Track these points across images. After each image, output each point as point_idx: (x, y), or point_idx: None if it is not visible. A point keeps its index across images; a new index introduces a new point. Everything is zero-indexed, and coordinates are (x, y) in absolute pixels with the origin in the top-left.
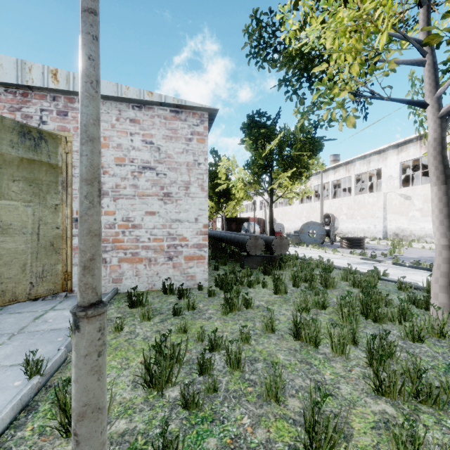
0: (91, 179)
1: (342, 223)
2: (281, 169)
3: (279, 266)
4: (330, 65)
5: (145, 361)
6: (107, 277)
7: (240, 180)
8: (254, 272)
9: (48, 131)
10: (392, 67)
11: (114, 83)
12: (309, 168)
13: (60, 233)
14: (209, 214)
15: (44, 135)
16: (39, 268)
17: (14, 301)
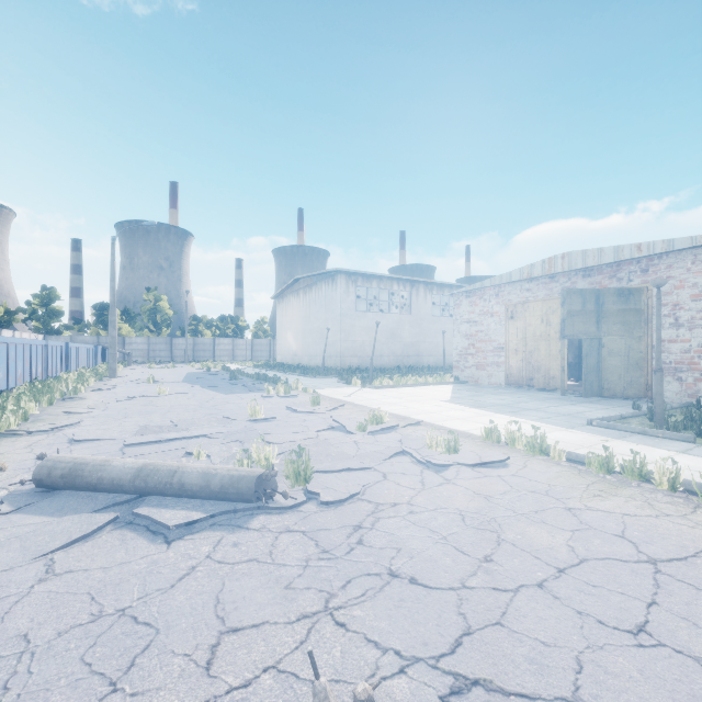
0: (658, 339)
1: None
2: None
3: None
4: None
5: (688, 411)
6: (682, 392)
7: None
8: None
9: (634, 287)
10: None
11: (689, 237)
12: None
13: (643, 356)
14: None
15: (631, 291)
16: (628, 379)
17: (614, 396)
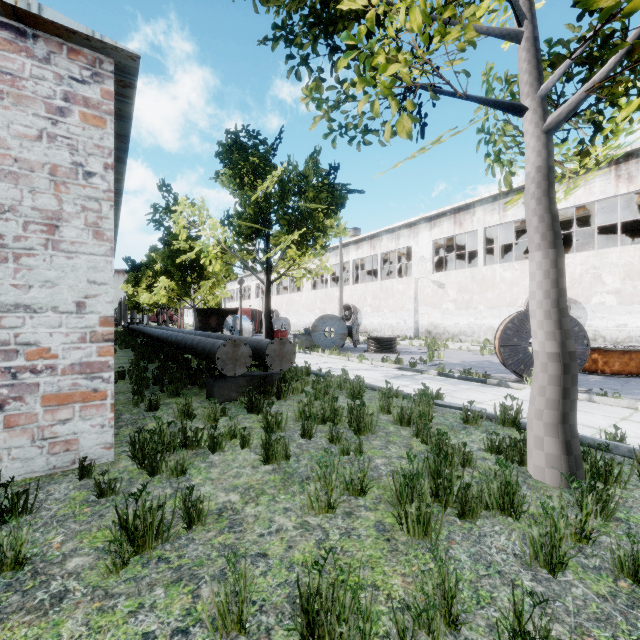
0: None
1: (366, 318)
2: (285, 232)
3: (278, 393)
4: (372, 2)
5: None
6: None
7: (215, 241)
8: (231, 408)
9: None
10: (471, 38)
11: None
12: (326, 231)
13: None
14: (167, 301)
15: None
16: None
17: None
